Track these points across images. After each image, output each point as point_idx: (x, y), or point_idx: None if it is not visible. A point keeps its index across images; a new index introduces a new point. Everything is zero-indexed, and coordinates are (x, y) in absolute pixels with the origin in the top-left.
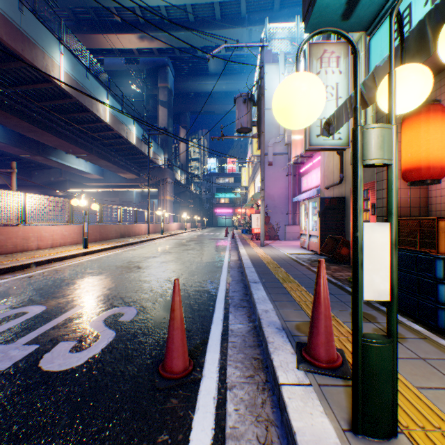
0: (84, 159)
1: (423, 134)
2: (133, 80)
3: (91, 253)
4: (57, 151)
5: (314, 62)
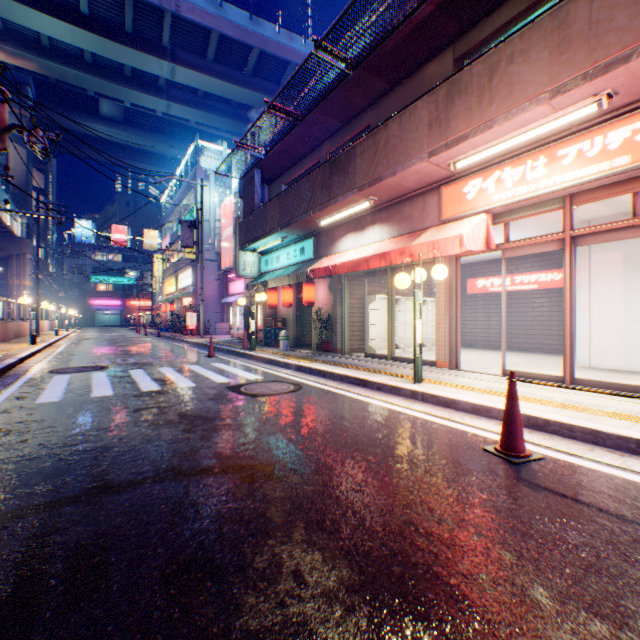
0: None
1: (272, 296)
2: None
3: (46, 348)
4: None
5: None
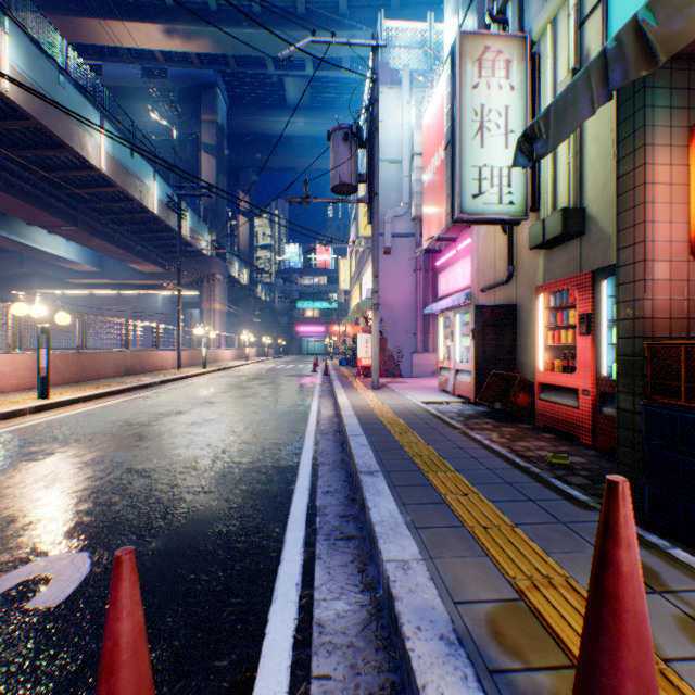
0: (62, 236)
1: None
2: (157, 106)
3: (53, 407)
4: (9, 219)
5: (469, 66)
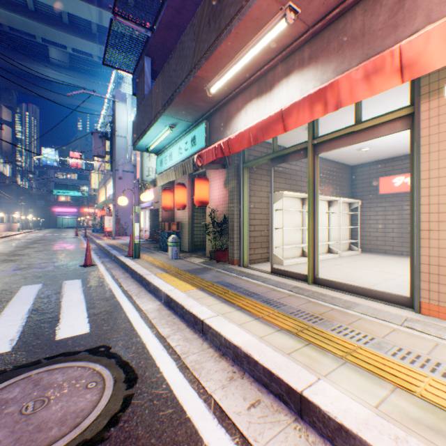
0: None
1: (166, 197)
2: None
3: None
4: None
5: None
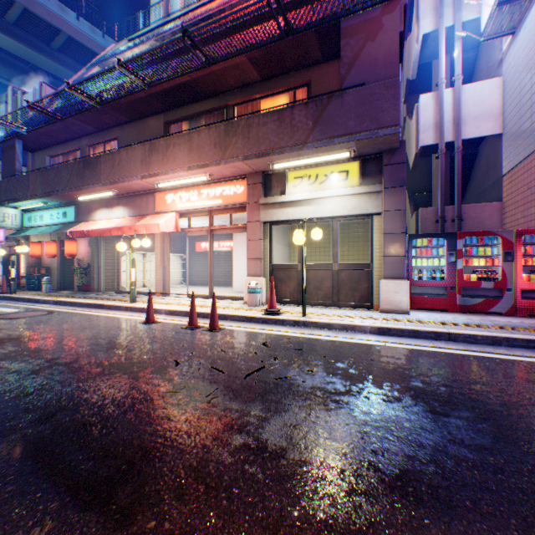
0: None
1: (36, 247)
2: None
3: None
4: None
5: None
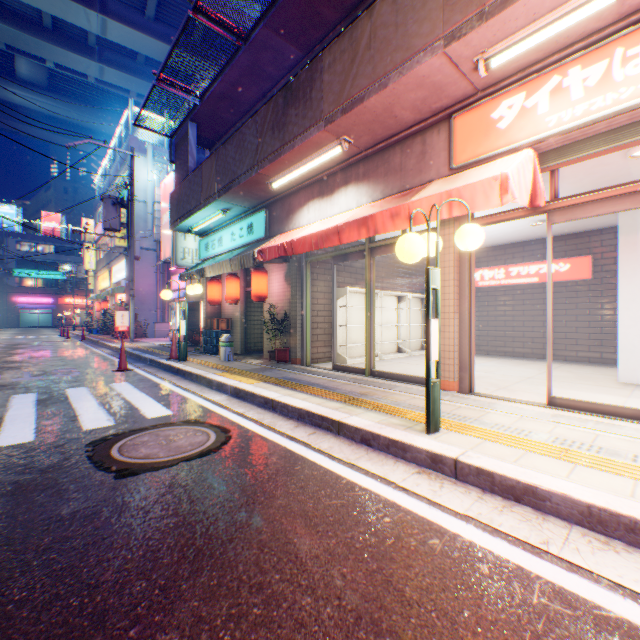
0: None
1: (214, 289)
2: None
3: None
4: None
5: None
